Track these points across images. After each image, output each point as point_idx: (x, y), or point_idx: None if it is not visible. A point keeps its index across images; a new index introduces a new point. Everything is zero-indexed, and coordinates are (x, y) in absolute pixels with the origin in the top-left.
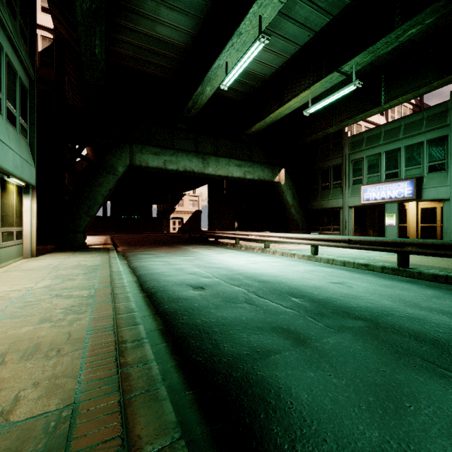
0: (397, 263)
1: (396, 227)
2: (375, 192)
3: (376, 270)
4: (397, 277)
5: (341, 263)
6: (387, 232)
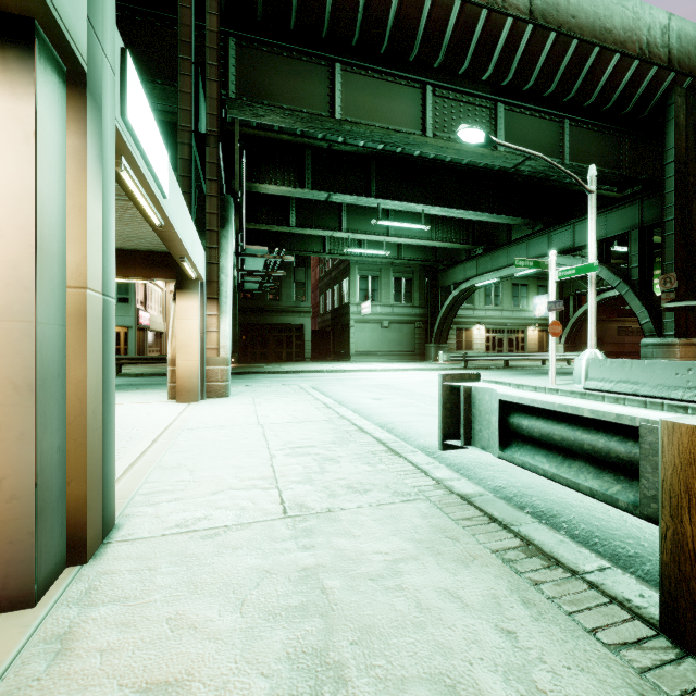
0: (116, 371)
1: None
2: None
3: None
4: (120, 378)
5: None
6: None
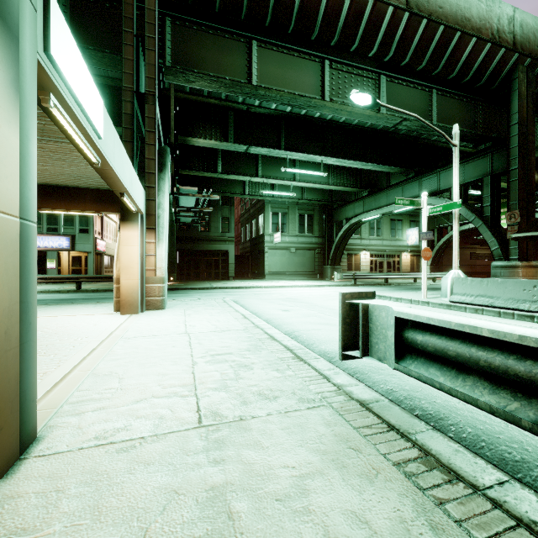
0: (76, 287)
1: (57, 270)
2: (39, 241)
3: (64, 293)
4: (79, 293)
5: (39, 292)
6: (49, 273)
